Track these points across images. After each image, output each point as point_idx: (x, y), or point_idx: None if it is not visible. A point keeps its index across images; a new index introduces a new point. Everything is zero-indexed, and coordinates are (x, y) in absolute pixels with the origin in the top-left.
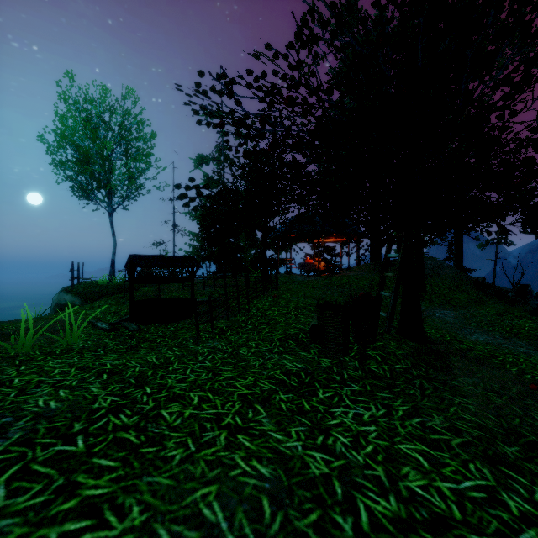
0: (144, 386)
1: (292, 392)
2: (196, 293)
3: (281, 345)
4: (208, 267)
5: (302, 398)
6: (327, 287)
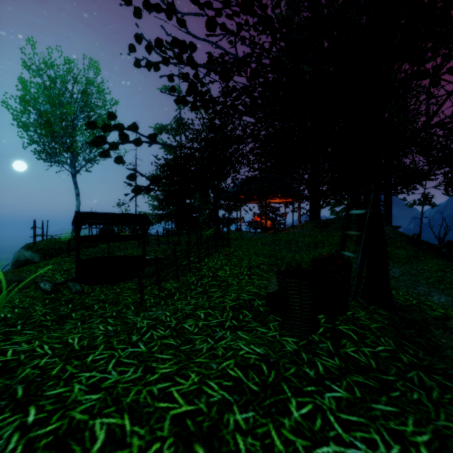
0: (29, 404)
1: (252, 406)
2: (150, 250)
3: (234, 316)
4: (166, 225)
5: (268, 419)
6: (275, 243)
